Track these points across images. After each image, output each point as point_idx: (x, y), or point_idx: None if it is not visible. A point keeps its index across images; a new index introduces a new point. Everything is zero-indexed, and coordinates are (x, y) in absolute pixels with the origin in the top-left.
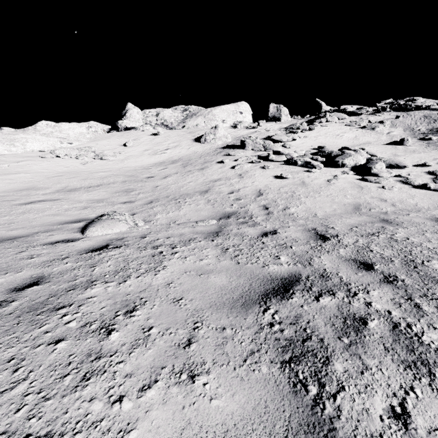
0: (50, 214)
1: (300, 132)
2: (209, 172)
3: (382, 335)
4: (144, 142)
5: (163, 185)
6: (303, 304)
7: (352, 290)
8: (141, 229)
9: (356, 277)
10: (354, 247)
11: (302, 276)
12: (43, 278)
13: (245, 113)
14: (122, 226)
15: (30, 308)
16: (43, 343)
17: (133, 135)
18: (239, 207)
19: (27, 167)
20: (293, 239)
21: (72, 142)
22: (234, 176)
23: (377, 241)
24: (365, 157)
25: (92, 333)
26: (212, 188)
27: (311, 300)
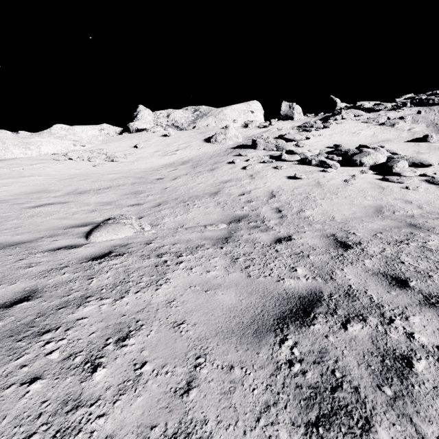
0: (57, 218)
1: (313, 130)
2: (219, 172)
3: (435, 384)
4: (155, 143)
5: (173, 186)
6: (328, 334)
7: (387, 315)
8: (147, 234)
9: (389, 297)
10: (382, 257)
11: (324, 295)
12: (35, 292)
13: (256, 113)
14: (128, 231)
15: (12, 331)
16: (15, 383)
17: (144, 136)
18: (251, 209)
19: (40, 170)
20: (311, 246)
21: (84, 145)
22: (245, 177)
23: (407, 250)
24: (386, 155)
25: (74, 369)
26: (222, 190)
27: (337, 327)
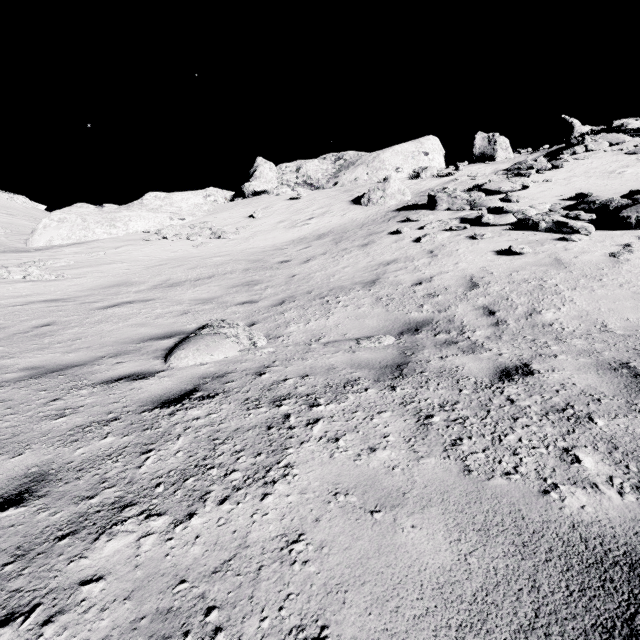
0: (133, 324)
1: (534, 174)
2: (377, 249)
3: None
4: (279, 211)
5: (304, 273)
6: None
7: None
8: (259, 354)
9: None
10: None
11: None
12: (41, 482)
13: (433, 154)
14: (230, 349)
15: None
16: None
17: (264, 201)
18: (436, 309)
19: (126, 254)
20: (585, 392)
21: (184, 218)
22: (420, 255)
23: None
24: None
25: None
26: (383, 276)
27: None
